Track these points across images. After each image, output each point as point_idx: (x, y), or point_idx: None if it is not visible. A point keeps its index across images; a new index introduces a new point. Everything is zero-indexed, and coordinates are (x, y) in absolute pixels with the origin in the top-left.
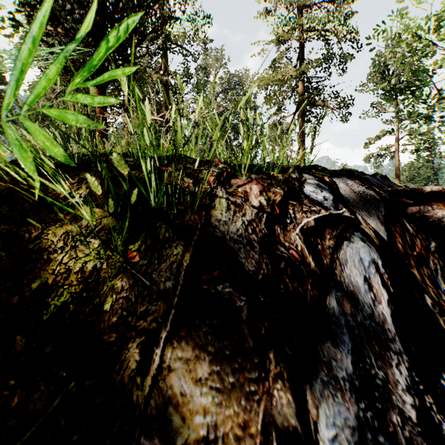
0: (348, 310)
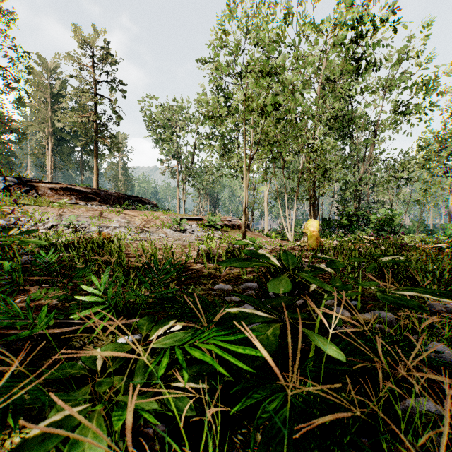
0: None
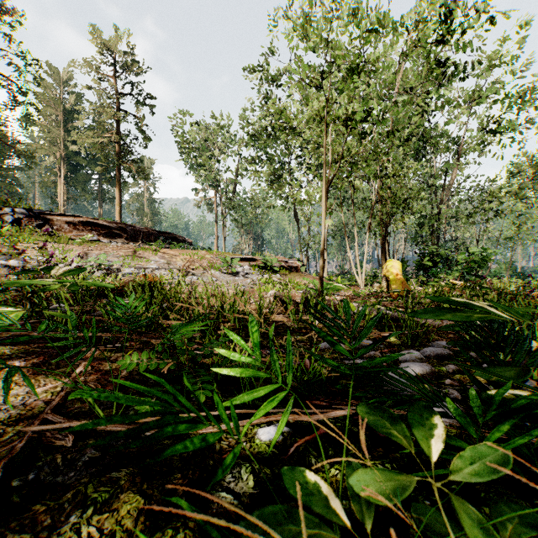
0: (3, 220)
